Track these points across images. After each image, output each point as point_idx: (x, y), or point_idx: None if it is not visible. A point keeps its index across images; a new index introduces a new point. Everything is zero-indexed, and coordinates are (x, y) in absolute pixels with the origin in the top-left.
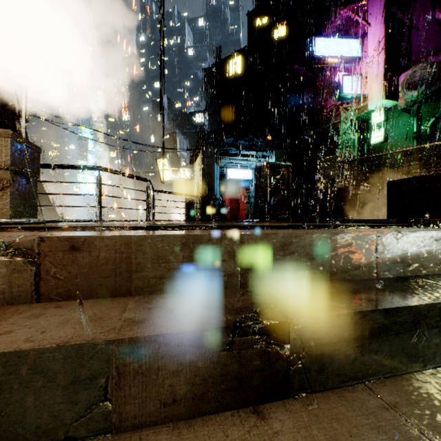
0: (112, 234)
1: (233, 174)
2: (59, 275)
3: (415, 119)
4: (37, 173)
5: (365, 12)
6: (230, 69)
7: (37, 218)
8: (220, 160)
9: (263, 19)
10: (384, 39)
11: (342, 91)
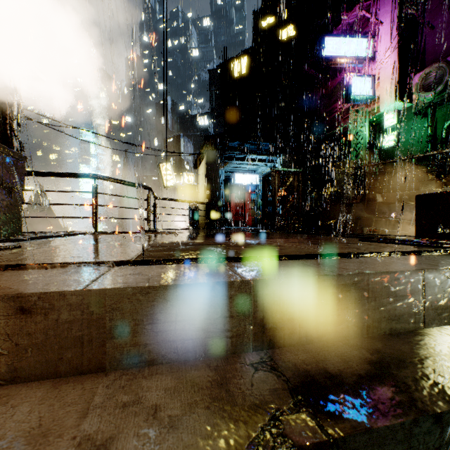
0: (80, 285)
1: (239, 179)
2: (1, 349)
3: (429, 122)
4: (21, 185)
5: (377, 10)
6: (235, 70)
7: (21, 234)
8: (225, 164)
9: (270, 18)
10: (397, 38)
11: (353, 93)
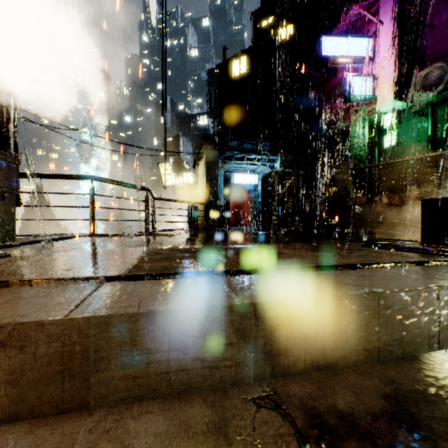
0: (62, 312)
1: (238, 179)
2: None
3: (429, 122)
4: (14, 189)
5: (376, 10)
6: (235, 70)
7: (14, 239)
8: (225, 164)
9: (269, 18)
10: (397, 38)
11: (353, 93)
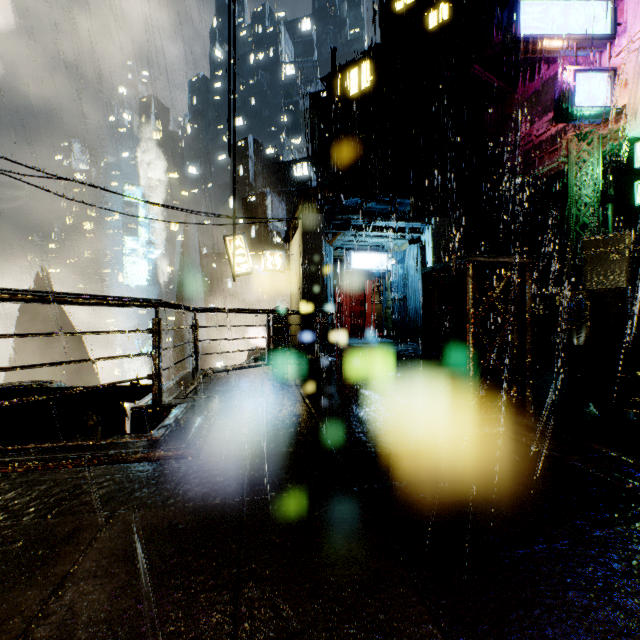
0: None
1: (358, 262)
2: None
3: None
4: None
5: None
6: (351, 84)
7: None
8: (335, 236)
9: None
10: None
11: (574, 103)
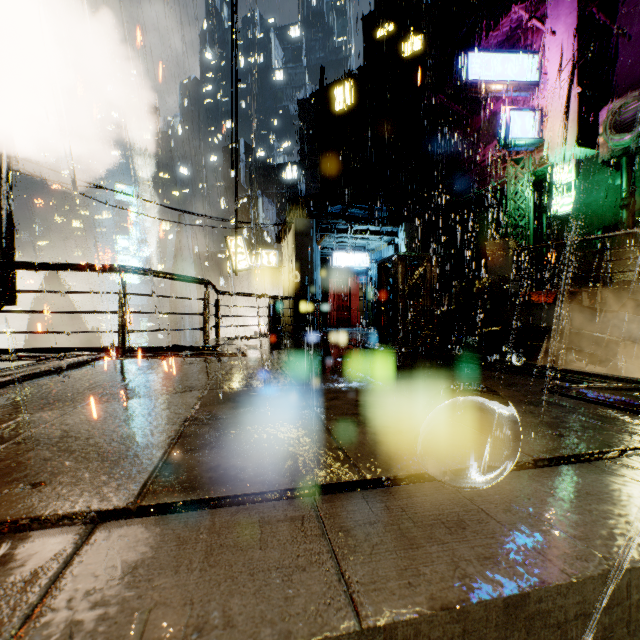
0: None
1: (342, 260)
2: None
3: (624, 178)
4: None
5: (545, 13)
6: (337, 100)
7: None
8: (323, 238)
9: (387, 26)
10: (577, 54)
11: (510, 135)
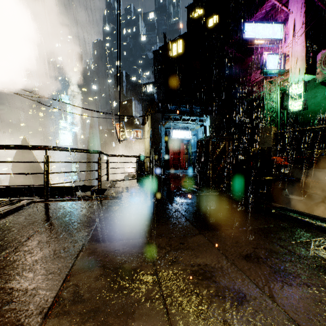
0: None
1: (176, 134)
2: None
3: None
4: None
5: (286, 1)
6: (173, 50)
7: None
8: (166, 123)
9: (199, 11)
10: (305, 23)
11: (267, 68)
